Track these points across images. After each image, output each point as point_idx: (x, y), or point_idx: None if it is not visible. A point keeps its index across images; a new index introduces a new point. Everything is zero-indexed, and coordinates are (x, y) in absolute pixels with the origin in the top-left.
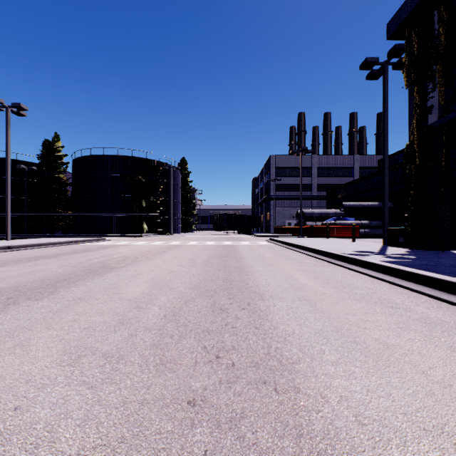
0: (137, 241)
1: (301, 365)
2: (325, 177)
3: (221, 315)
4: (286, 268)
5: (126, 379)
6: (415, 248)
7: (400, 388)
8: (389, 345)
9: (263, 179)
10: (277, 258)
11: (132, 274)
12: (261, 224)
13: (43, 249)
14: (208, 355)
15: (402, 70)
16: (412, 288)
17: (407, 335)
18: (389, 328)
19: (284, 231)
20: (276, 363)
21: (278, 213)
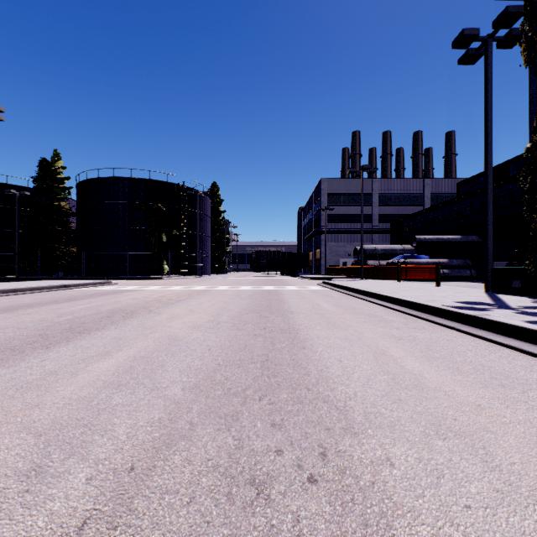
0: (151, 285)
1: None
2: (389, 205)
3: (251, 520)
4: (366, 333)
5: None
6: None
7: None
8: None
9: (312, 208)
10: (342, 312)
11: (103, 347)
12: (309, 263)
13: (15, 296)
14: None
15: (518, 42)
16: None
17: None
18: None
19: (339, 272)
20: None
21: (331, 250)
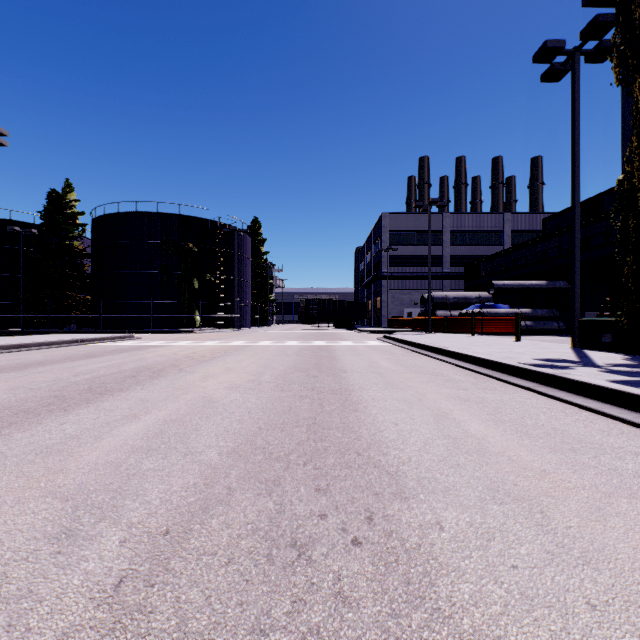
0: (180, 339)
1: None
2: (463, 245)
3: (291, 578)
4: (428, 395)
5: None
6: (634, 353)
7: None
8: None
9: (372, 249)
10: (404, 371)
11: (128, 409)
12: (367, 314)
13: (22, 353)
14: None
15: (609, 57)
16: None
17: None
18: None
19: (403, 324)
20: None
21: (394, 298)
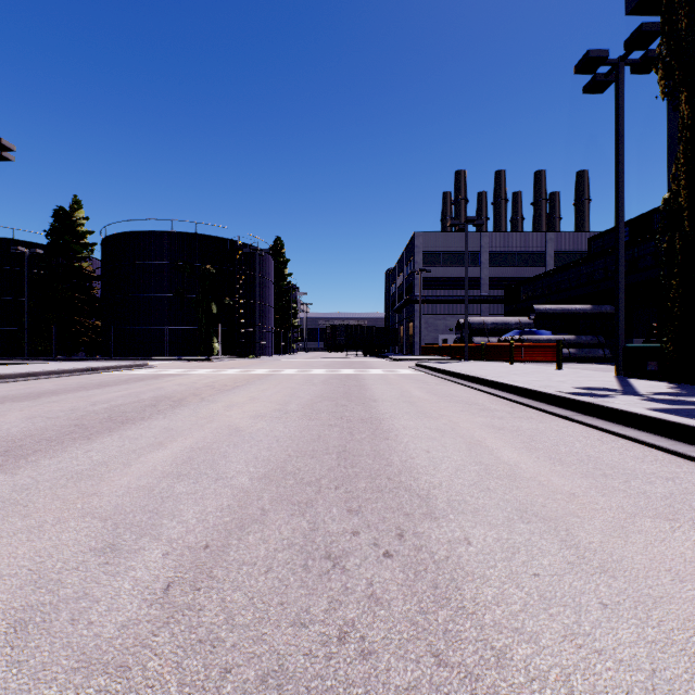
0: (198, 368)
1: None
2: (502, 266)
3: (327, 583)
4: (461, 423)
5: None
6: (680, 381)
7: None
8: None
9: (404, 270)
10: (437, 400)
11: (153, 437)
12: (399, 341)
13: (32, 382)
14: None
15: (654, 68)
16: None
17: None
18: None
19: (437, 352)
20: None
21: (428, 324)
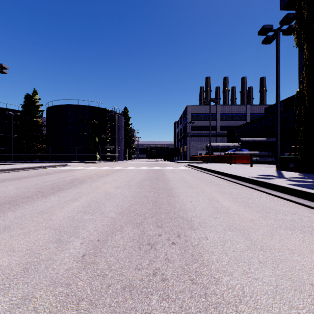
0: (90, 166)
1: None
2: (226, 120)
3: (148, 254)
4: (206, 190)
5: None
6: (304, 172)
7: None
8: None
9: (182, 122)
10: (196, 180)
11: (72, 196)
12: (180, 154)
13: (16, 172)
14: None
15: (292, 33)
16: None
17: None
18: None
19: (197, 159)
20: None
21: (193, 146)
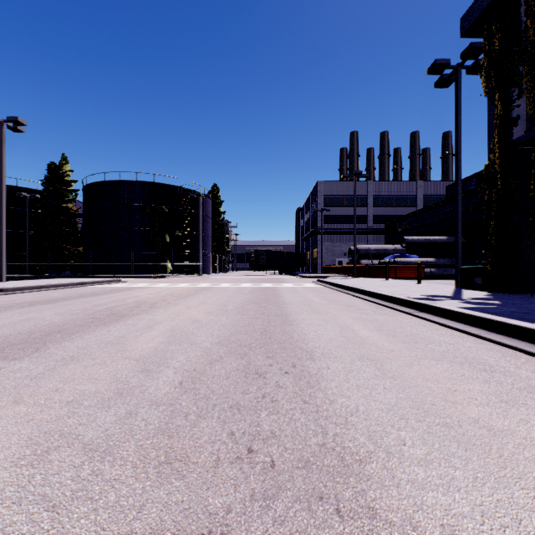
0: (158, 282)
1: (373, 464)
2: (383, 206)
3: (256, 382)
4: (340, 317)
5: (109, 491)
6: (496, 291)
7: (531, 509)
8: (496, 431)
9: (310, 209)
10: (327, 303)
11: (145, 324)
12: (306, 262)
13: (44, 292)
14: (236, 447)
15: (479, 74)
16: (506, 344)
17: (516, 413)
18: (489, 403)
19: (334, 271)
20: (335, 462)
21: (327, 249)
